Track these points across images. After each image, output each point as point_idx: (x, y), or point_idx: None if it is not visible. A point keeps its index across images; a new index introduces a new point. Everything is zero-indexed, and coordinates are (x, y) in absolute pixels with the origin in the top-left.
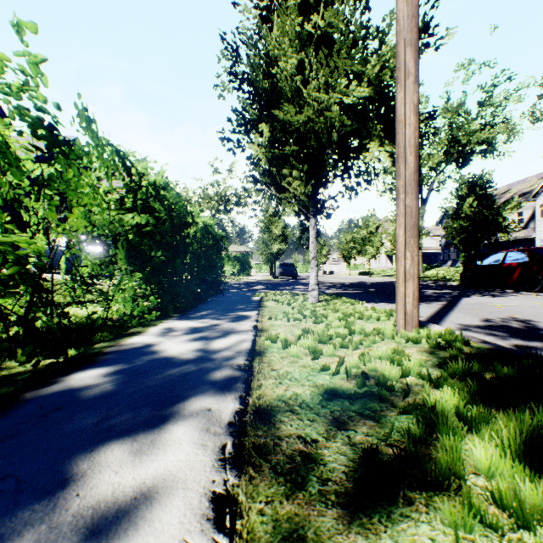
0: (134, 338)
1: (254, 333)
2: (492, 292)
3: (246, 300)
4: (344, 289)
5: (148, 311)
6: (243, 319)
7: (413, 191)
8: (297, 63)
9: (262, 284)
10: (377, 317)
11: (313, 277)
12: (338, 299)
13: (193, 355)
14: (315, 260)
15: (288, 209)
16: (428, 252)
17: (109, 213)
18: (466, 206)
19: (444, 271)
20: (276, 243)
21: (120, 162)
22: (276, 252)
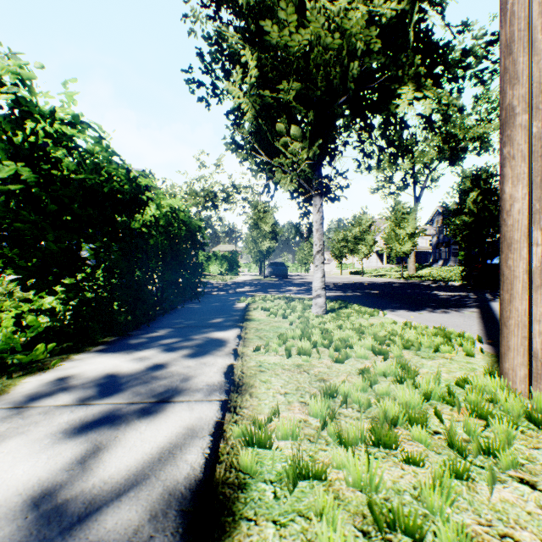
0: None
1: (225, 393)
2: None
3: (227, 309)
4: (343, 291)
5: (20, 347)
6: (212, 349)
7: None
8: None
9: (250, 285)
10: (436, 346)
11: (318, 278)
12: (347, 306)
13: None
14: (320, 255)
15: (284, 181)
16: (417, 251)
17: None
18: (470, 201)
19: (437, 271)
20: (265, 240)
21: None
22: (265, 250)
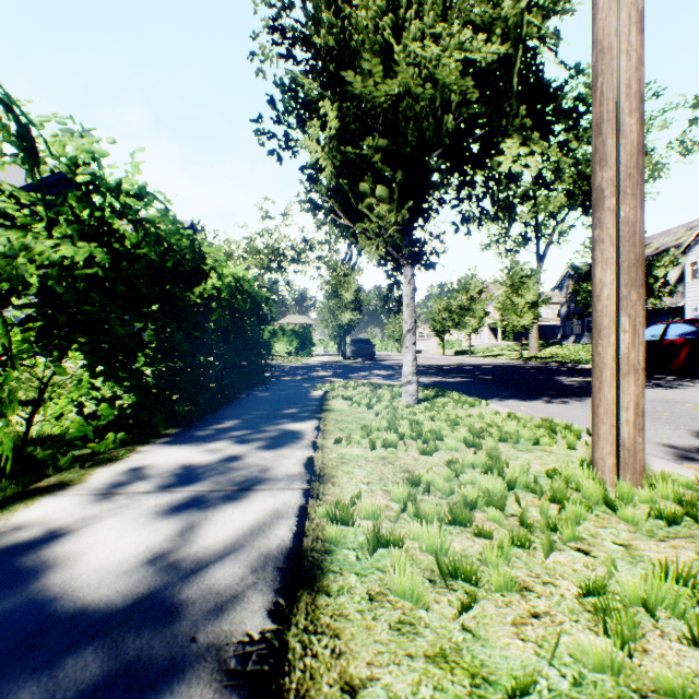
0: (37, 504)
1: (306, 483)
2: (653, 380)
3: (301, 397)
4: (443, 376)
5: (93, 436)
6: (288, 441)
7: (636, 190)
8: (384, 2)
9: (328, 368)
10: (535, 439)
11: (409, 361)
12: (445, 395)
13: (132, 588)
14: (411, 335)
15: (369, 249)
16: (542, 325)
17: (8, 236)
18: None
19: (567, 350)
20: (346, 311)
21: (11, 119)
22: (346, 324)
